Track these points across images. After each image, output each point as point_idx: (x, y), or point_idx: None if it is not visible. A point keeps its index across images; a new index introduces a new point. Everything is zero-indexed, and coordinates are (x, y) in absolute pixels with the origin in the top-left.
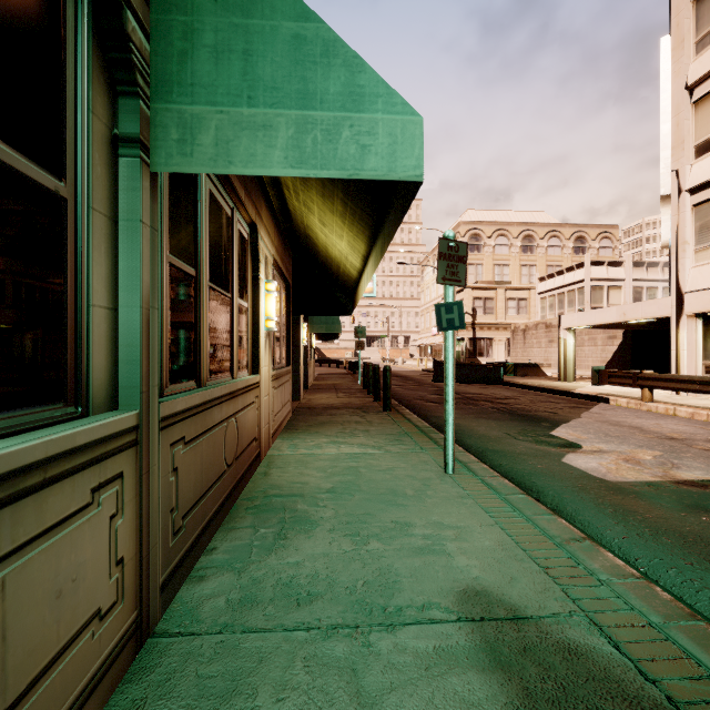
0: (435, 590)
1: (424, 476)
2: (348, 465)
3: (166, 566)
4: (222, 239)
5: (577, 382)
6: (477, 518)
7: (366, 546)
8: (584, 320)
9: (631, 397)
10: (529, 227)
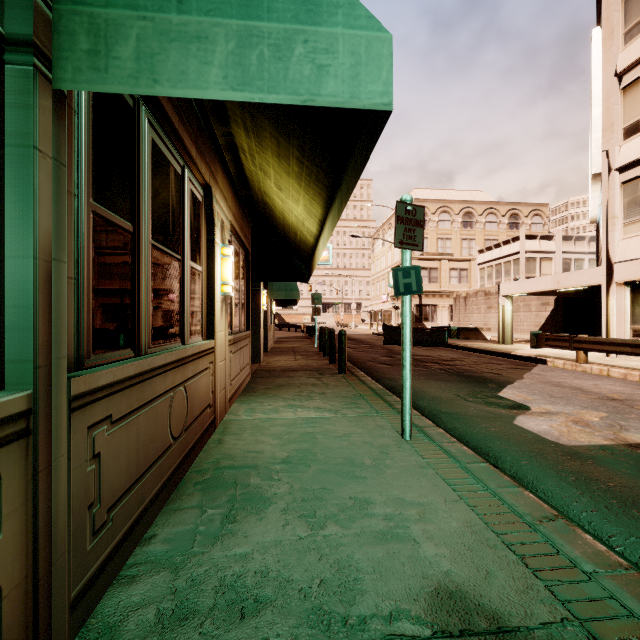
0: (403, 591)
1: (381, 442)
2: (305, 431)
3: (82, 575)
4: (169, 196)
5: (514, 344)
6: (440, 492)
7: (323, 530)
8: (521, 288)
9: (567, 359)
10: (469, 205)
